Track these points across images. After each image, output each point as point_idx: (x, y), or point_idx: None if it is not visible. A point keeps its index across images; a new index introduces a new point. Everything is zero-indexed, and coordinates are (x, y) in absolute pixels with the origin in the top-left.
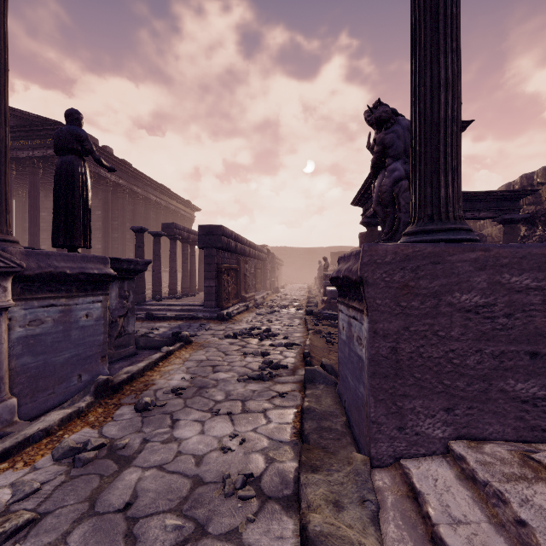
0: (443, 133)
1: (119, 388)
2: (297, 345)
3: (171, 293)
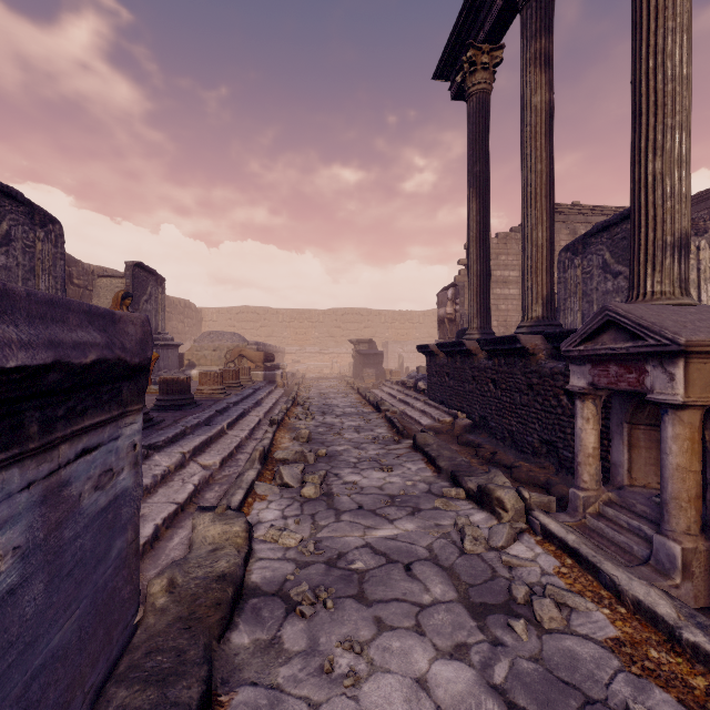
0: None
1: None
2: None
3: None
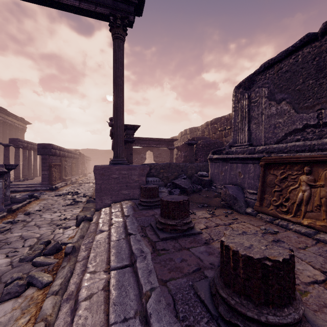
0: (118, 138)
1: (14, 211)
2: (88, 196)
3: (15, 179)
